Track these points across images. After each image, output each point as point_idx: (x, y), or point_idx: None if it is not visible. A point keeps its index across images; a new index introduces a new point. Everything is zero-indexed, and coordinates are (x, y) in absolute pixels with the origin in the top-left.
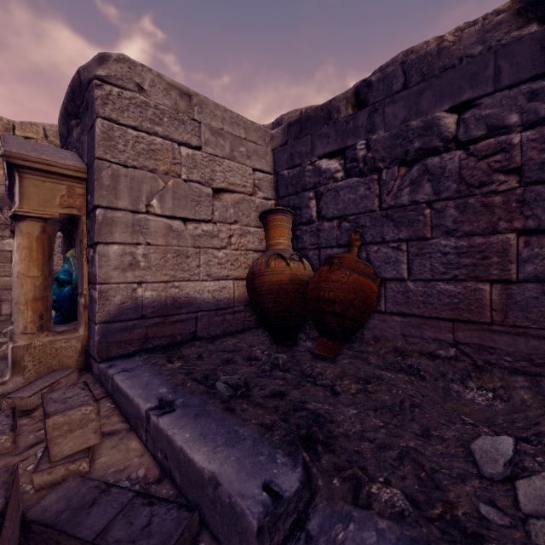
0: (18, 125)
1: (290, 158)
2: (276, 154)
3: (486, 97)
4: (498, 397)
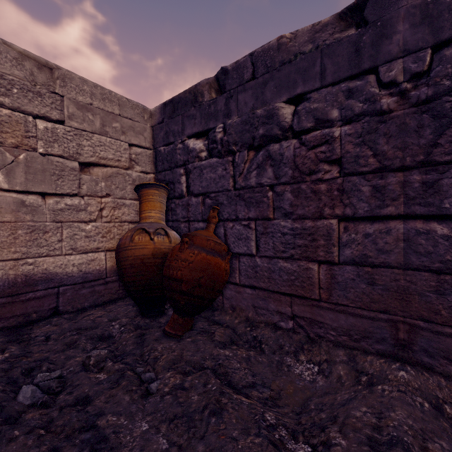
0: None
1: (166, 136)
2: (155, 131)
3: (315, 92)
4: (322, 371)
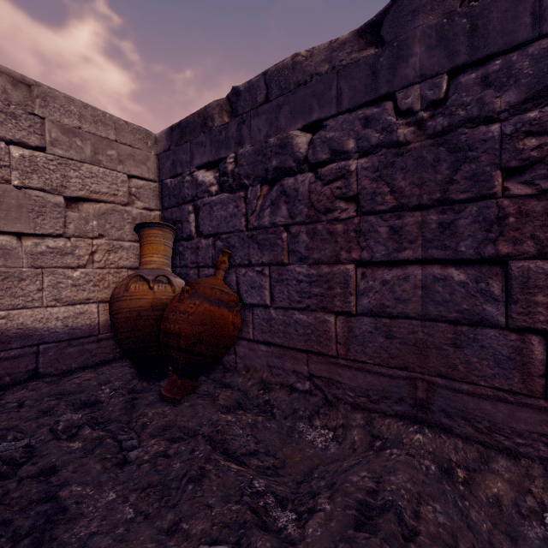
0: None
1: (173, 166)
2: (160, 160)
3: (332, 119)
4: (337, 437)
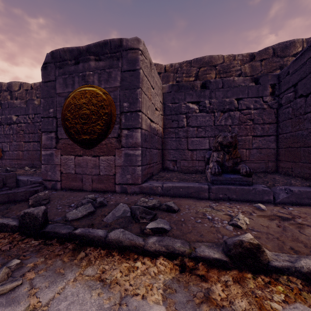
0: None
1: None
2: None
3: (20, 115)
4: None
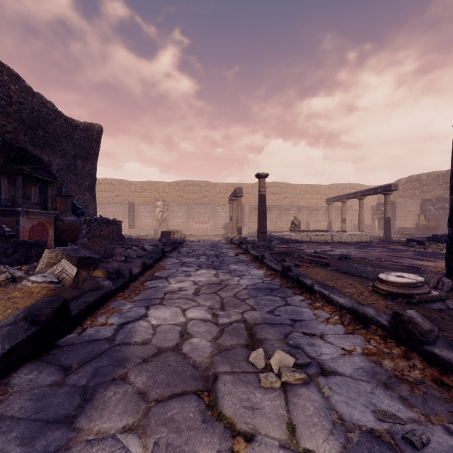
0: (330, 186)
1: (423, 205)
2: (420, 204)
3: None
4: None
